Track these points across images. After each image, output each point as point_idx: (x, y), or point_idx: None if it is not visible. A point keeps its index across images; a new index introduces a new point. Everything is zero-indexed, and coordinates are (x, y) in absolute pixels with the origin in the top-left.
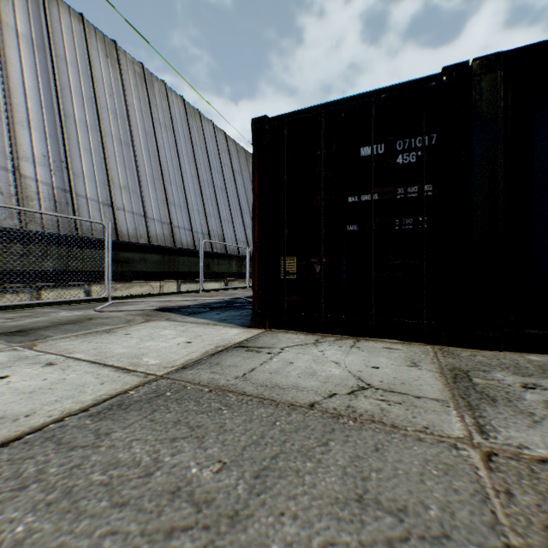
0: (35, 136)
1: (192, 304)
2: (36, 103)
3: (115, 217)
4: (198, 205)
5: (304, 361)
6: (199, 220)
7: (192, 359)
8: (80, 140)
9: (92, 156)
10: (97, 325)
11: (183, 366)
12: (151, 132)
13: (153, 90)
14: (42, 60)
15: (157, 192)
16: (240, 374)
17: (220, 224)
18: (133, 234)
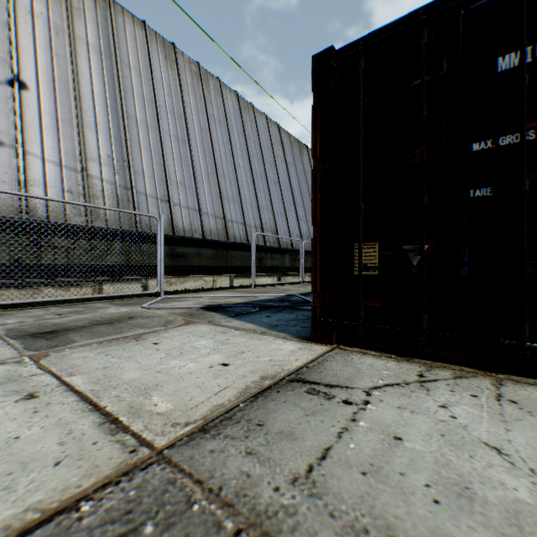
0: (101, 138)
1: (241, 301)
2: (102, 107)
3: (171, 213)
4: (251, 199)
5: (422, 436)
6: (252, 214)
7: (221, 405)
8: (141, 140)
9: (151, 154)
10: (131, 327)
11: (204, 423)
12: (206, 128)
13: (208, 87)
14: (108, 67)
15: (212, 186)
16: (300, 467)
17: (273, 217)
18: (188, 229)
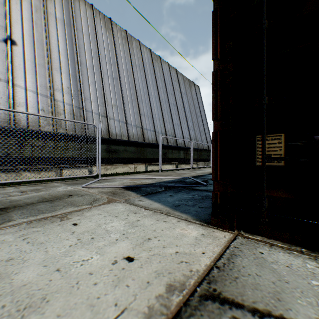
0: (63, 76)
1: (151, 182)
2: (64, 57)
3: (108, 124)
4: (159, 115)
5: None
6: (160, 125)
7: None
8: (89, 78)
9: (95, 87)
10: (65, 205)
11: None
12: (131, 71)
13: (132, 45)
14: (68, 32)
15: (134, 107)
16: None
17: (173, 127)
18: (118, 134)
